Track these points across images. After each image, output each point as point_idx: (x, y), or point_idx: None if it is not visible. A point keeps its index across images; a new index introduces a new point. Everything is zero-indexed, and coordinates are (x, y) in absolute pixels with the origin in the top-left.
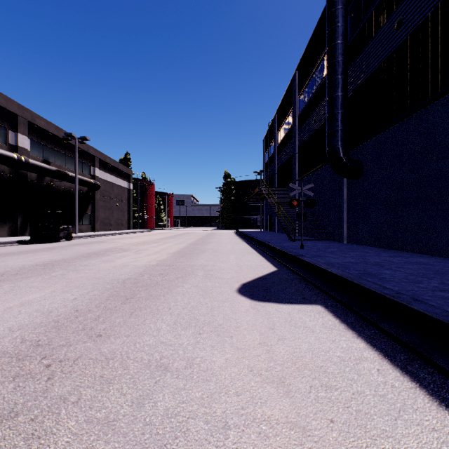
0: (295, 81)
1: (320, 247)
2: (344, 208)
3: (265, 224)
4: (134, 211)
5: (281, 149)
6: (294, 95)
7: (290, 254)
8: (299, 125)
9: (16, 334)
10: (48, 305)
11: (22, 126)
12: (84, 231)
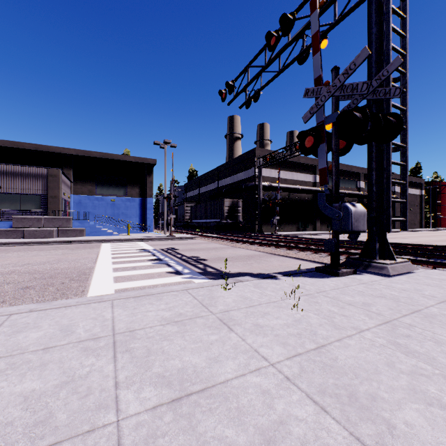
0: None
1: None
2: None
3: None
4: (424, 212)
5: None
6: None
7: None
8: None
9: (418, 241)
10: (418, 241)
11: (361, 177)
12: None
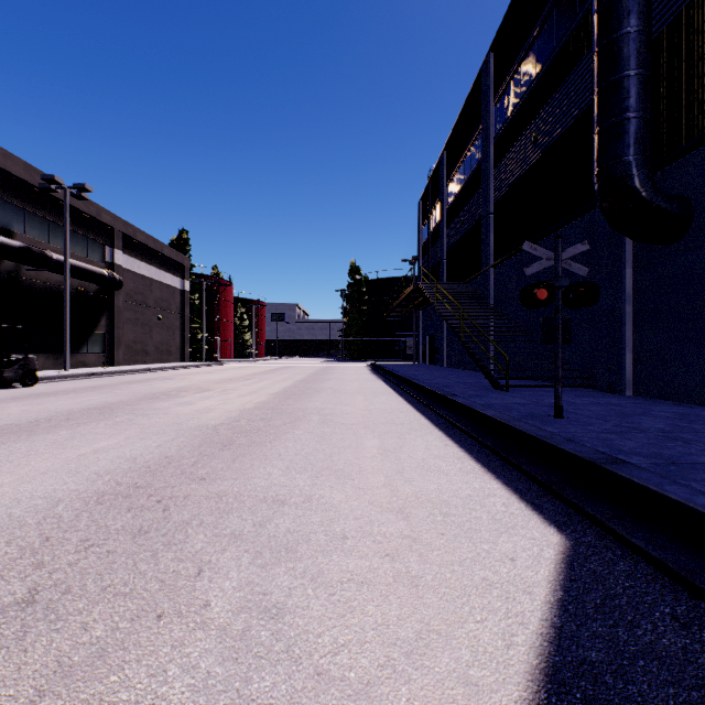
0: (488, 72)
1: (597, 411)
2: (627, 314)
3: (422, 353)
4: (195, 330)
5: (455, 212)
6: (485, 101)
7: (560, 449)
8: (497, 157)
9: None
10: None
11: None
12: (91, 364)
